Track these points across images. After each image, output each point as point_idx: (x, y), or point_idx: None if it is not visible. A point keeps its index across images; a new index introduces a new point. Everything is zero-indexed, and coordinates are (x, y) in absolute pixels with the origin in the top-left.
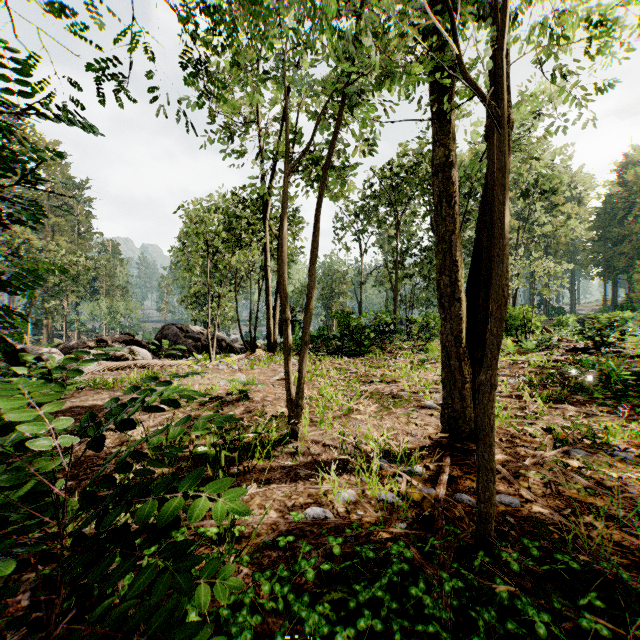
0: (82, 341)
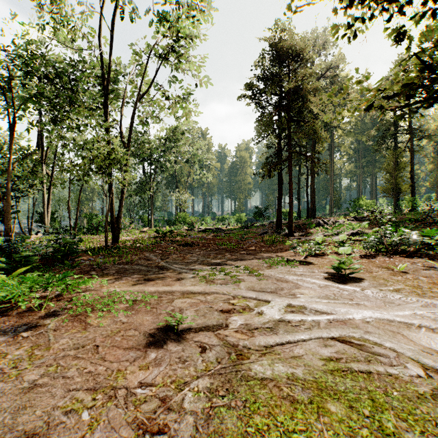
0: None
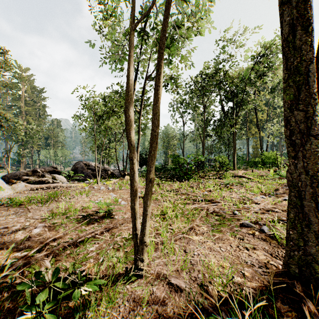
0: (23, 171)
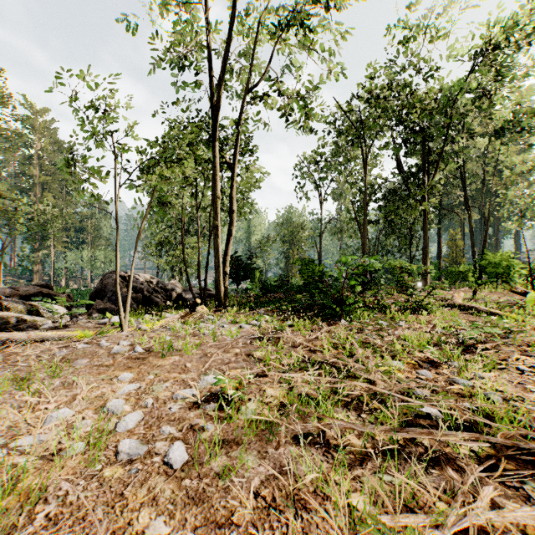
0: None
